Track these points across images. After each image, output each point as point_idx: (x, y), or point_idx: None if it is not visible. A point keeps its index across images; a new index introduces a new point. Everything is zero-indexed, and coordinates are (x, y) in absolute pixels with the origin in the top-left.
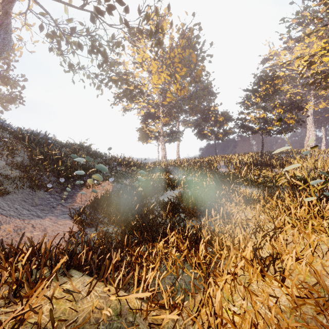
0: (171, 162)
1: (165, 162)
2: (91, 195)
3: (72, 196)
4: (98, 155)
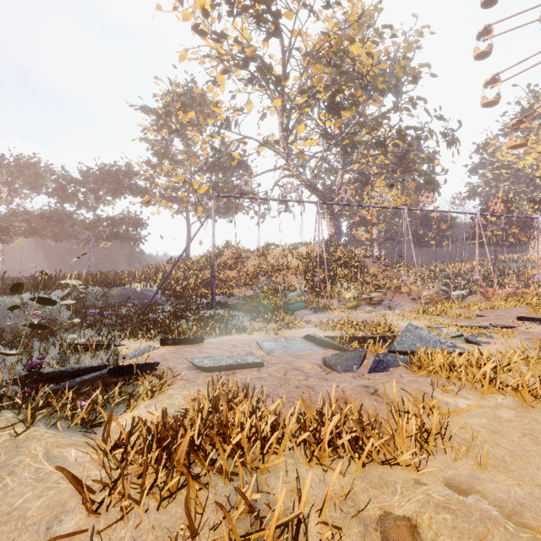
0: None
1: None
2: None
3: None
4: None
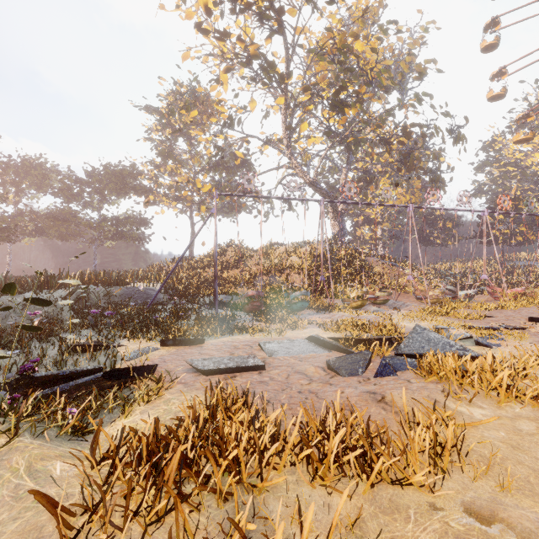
0: None
1: None
2: None
3: None
4: None
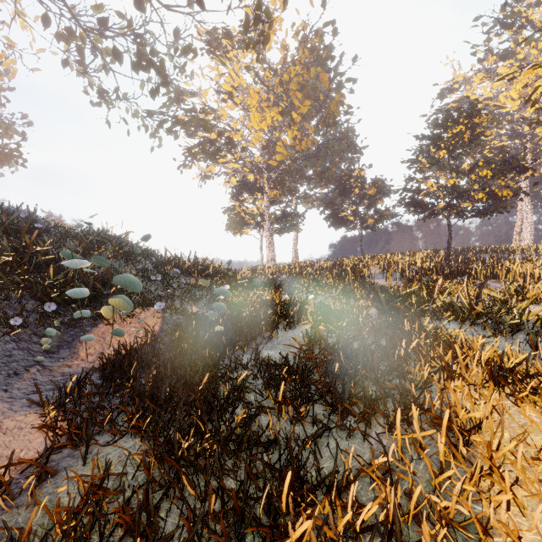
0: (284, 267)
1: (274, 267)
2: (115, 340)
3: (72, 343)
4: (142, 254)
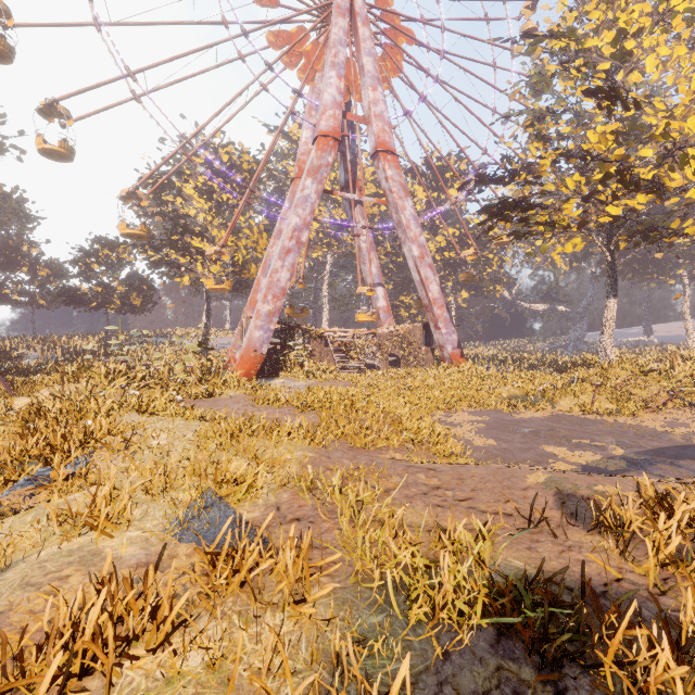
0: None
1: None
2: None
3: None
4: None
